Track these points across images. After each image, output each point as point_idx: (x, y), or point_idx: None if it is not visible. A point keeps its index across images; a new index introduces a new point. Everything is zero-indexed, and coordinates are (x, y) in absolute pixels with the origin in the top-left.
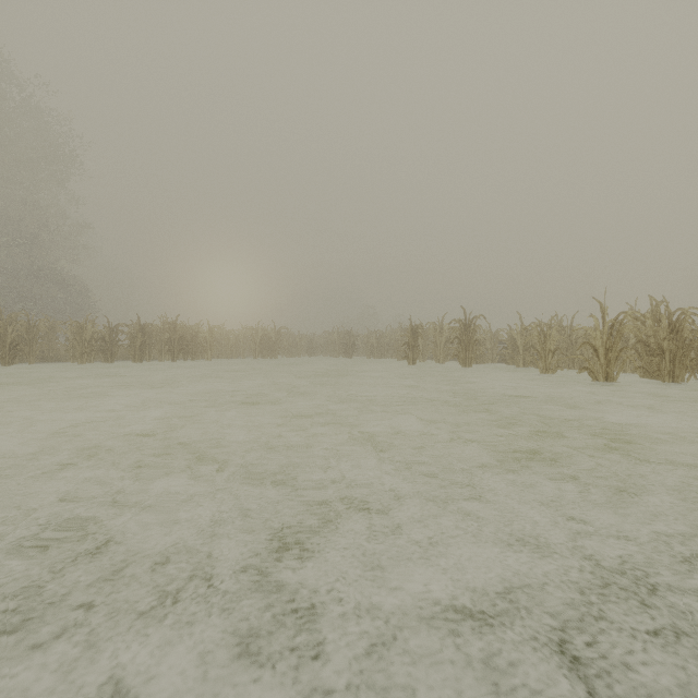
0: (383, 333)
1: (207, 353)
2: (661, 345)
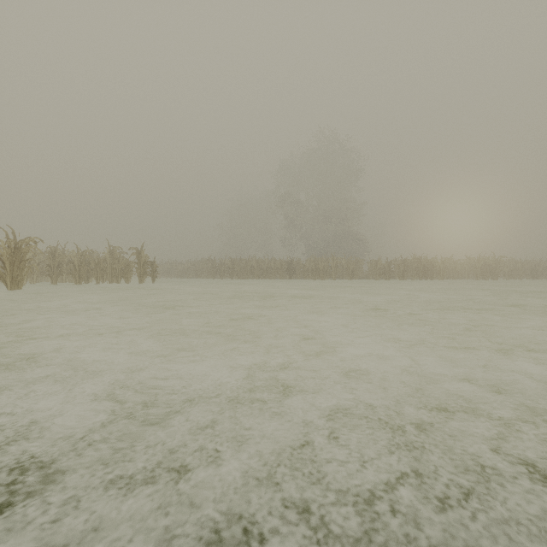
0: None
1: (440, 276)
2: None
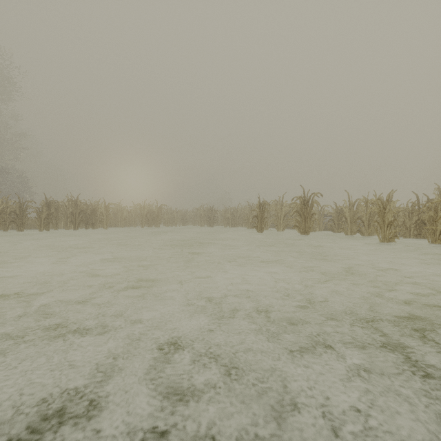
0: (235, 209)
1: (103, 224)
2: None
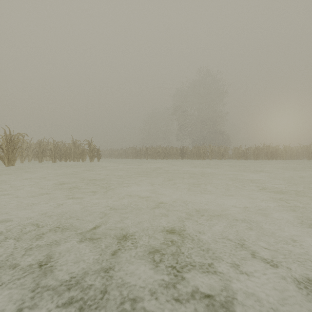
0: None
1: (283, 157)
2: None
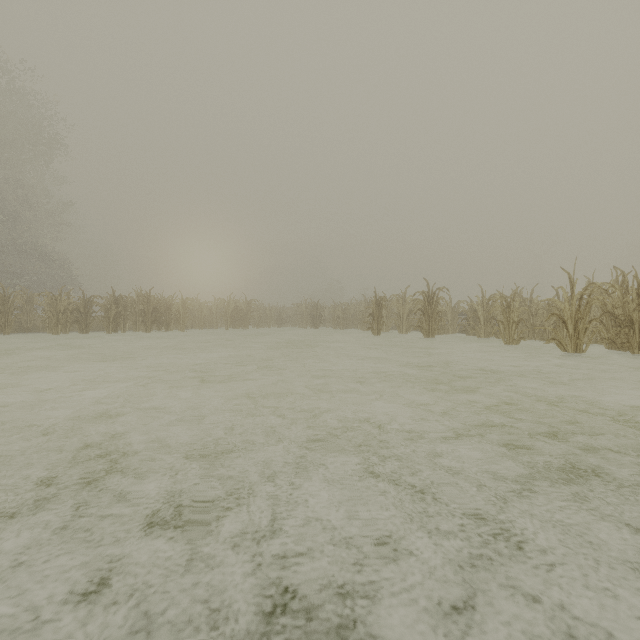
0: (348, 305)
1: (180, 324)
2: (631, 316)
